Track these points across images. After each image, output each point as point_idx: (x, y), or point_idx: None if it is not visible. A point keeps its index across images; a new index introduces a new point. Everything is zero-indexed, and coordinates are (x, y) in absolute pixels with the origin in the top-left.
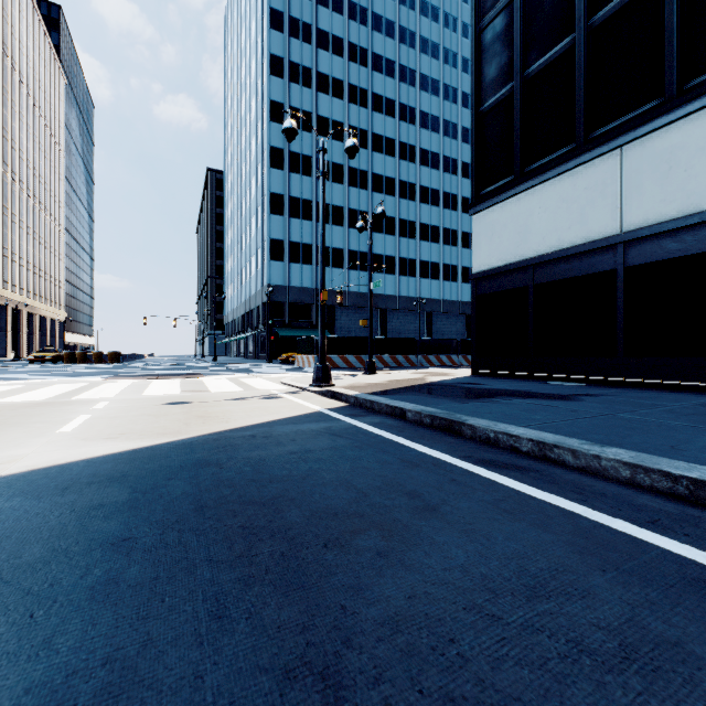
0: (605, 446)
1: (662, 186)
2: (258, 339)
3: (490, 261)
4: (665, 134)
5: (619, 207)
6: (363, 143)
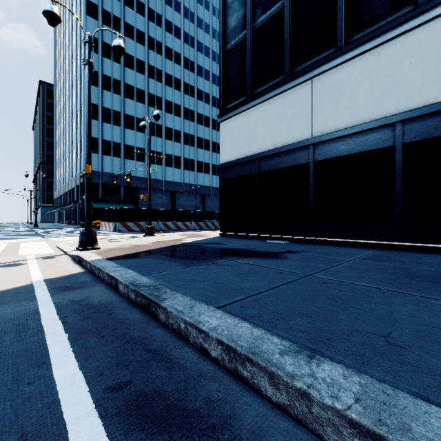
0: (313, 355)
1: (336, 107)
2: (78, 210)
3: (231, 156)
4: (338, 71)
5: (311, 120)
6: (159, 78)
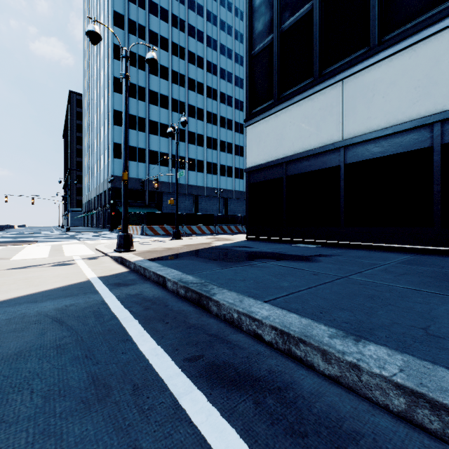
0: (359, 339)
1: (368, 108)
2: (106, 214)
3: (258, 160)
4: (370, 71)
5: (341, 122)
6: (182, 83)
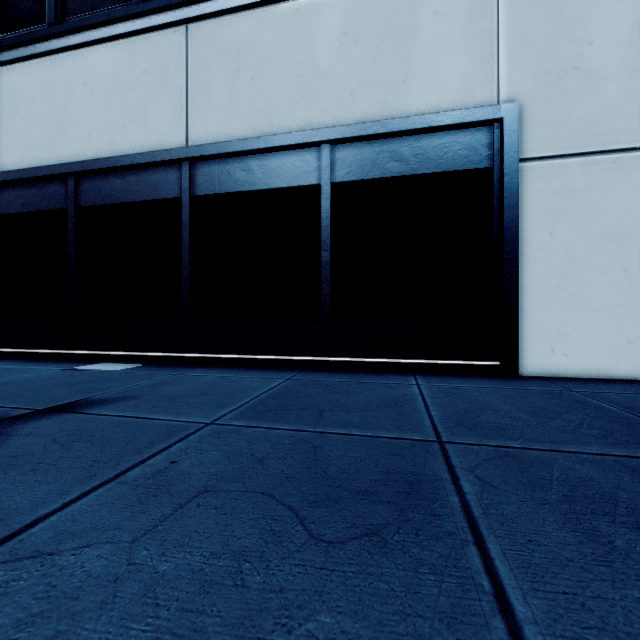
0: None
1: (231, 93)
2: None
3: (9, 159)
4: (234, 23)
5: (185, 109)
6: None
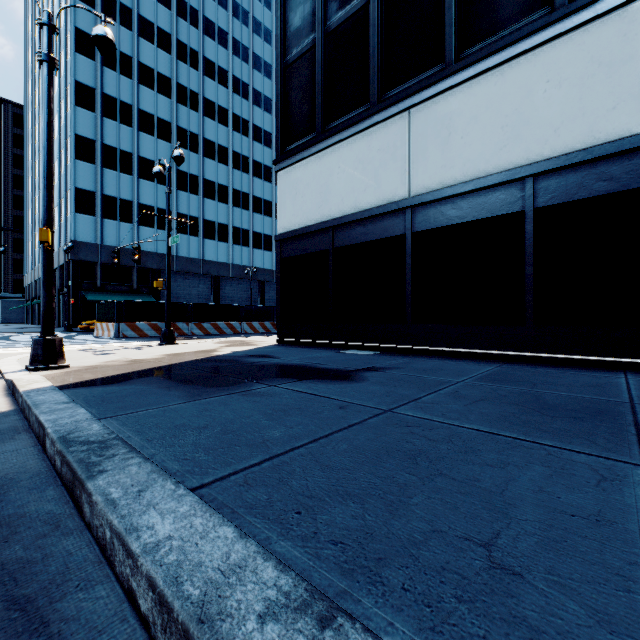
0: (331, 617)
1: (443, 152)
2: (63, 303)
3: (294, 222)
4: (446, 99)
5: (408, 171)
6: (194, 105)
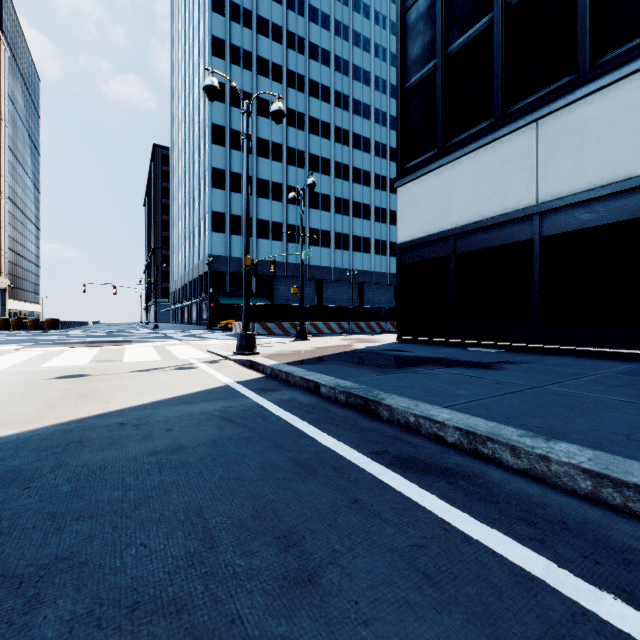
0: (550, 439)
1: (575, 159)
2: (201, 306)
3: (414, 232)
4: (579, 107)
5: (535, 179)
6: (301, 126)
